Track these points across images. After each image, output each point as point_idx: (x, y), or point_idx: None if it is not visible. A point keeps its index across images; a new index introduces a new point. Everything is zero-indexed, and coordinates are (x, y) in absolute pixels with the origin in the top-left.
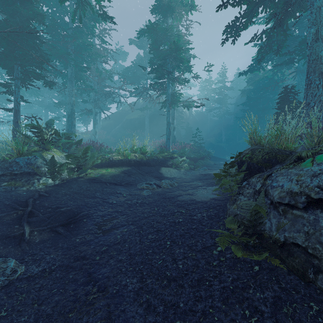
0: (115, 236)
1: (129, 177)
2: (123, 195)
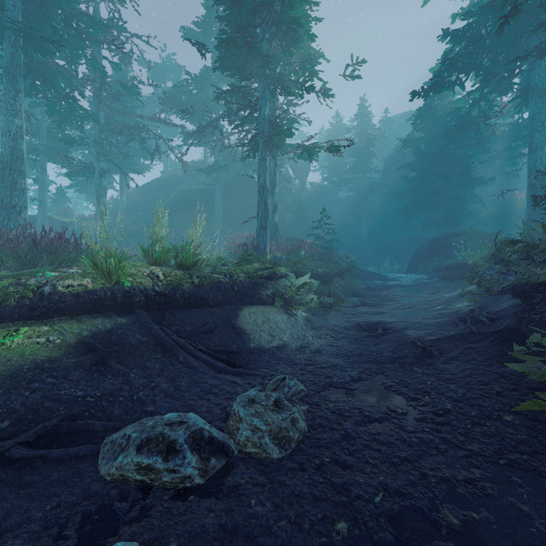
0: None
1: (95, 374)
2: None
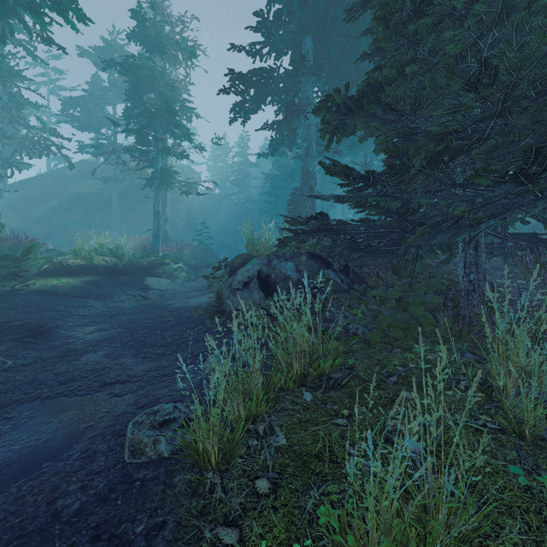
0: (103, 337)
1: (99, 289)
2: (97, 307)
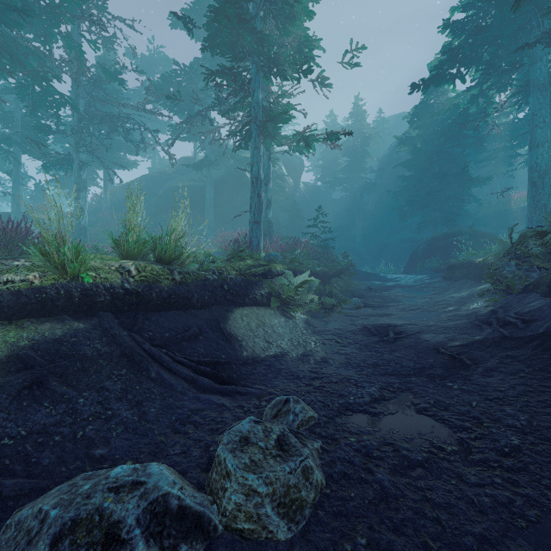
0: None
1: (26, 401)
2: None
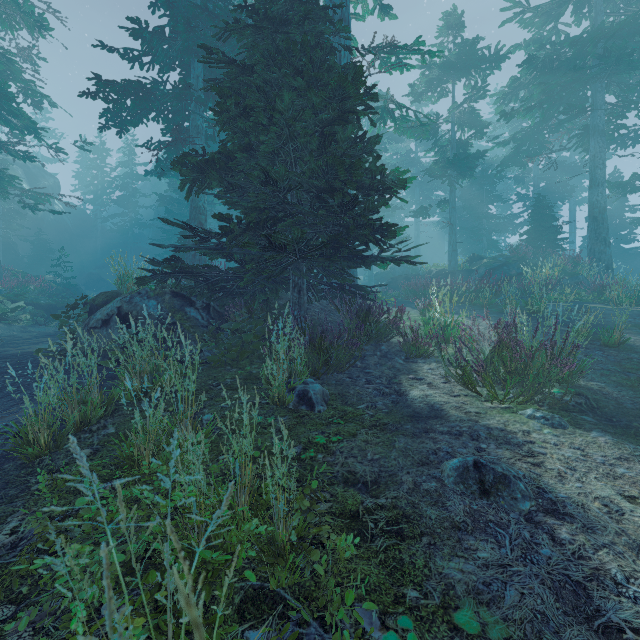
0: None
1: None
2: None
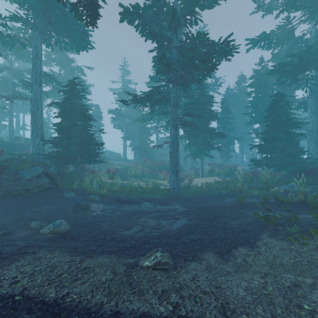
0: None
1: None
2: None
